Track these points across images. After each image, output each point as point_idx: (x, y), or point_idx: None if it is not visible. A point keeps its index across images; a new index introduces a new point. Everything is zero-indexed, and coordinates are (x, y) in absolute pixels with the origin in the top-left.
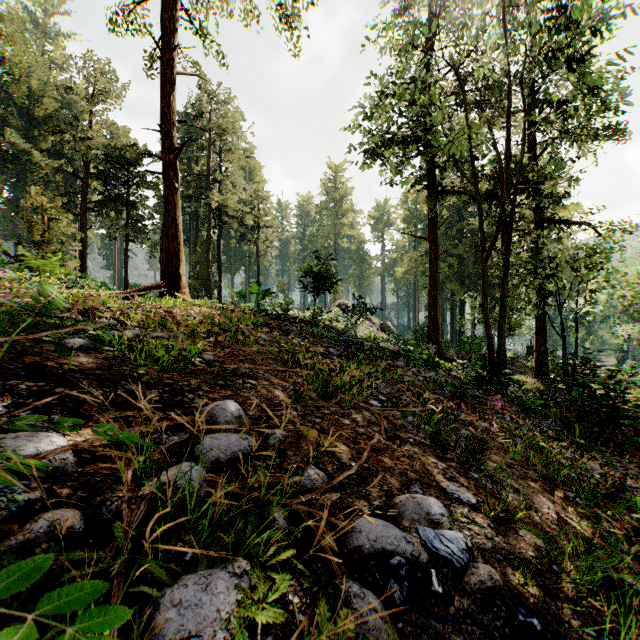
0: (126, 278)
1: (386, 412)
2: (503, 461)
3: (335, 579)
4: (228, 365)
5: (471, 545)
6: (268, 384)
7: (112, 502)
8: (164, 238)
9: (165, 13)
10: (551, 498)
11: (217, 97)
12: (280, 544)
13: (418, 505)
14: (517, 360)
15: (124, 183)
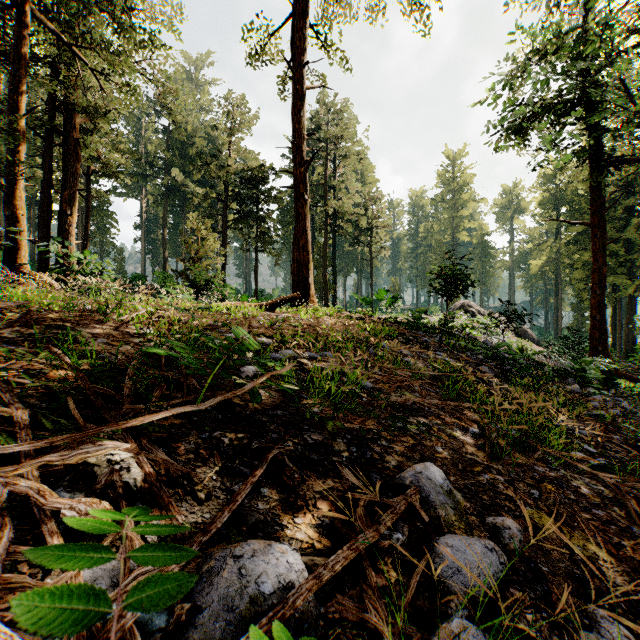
0: (256, 285)
1: (626, 484)
2: None
3: None
4: (394, 398)
5: None
6: (442, 424)
7: None
8: (295, 249)
9: (296, 33)
10: None
11: (333, 106)
12: None
13: None
14: None
15: (254, 201)
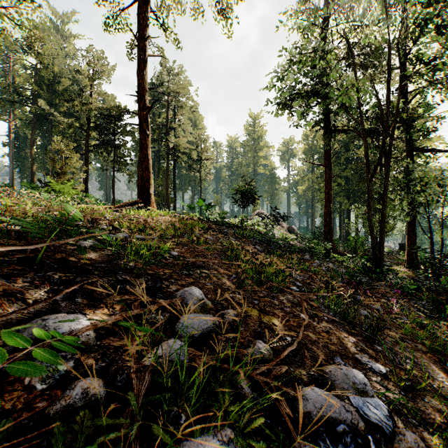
0: (113, 196)
1: (305, 296)
2: (397, 336)
3: (293, 441)
4: (189, 259)
5: (390, 410)
6: (217, 273)
7: (123, 371)
8: (139, 169)
9: (140, 15)
10: (440, 368)
11: (173, 71)
12: (255, 415)
13: (345, 376)
14: (391, 254)
15: (112, 132)
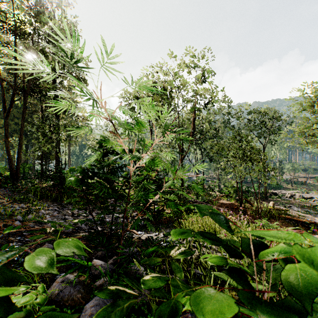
0: None
1: None
2: None
3: None
4: None
5: None
6: None
7: None
8: None
9: None
10: None
11: None
12: None
13: None
14: None
15: None
